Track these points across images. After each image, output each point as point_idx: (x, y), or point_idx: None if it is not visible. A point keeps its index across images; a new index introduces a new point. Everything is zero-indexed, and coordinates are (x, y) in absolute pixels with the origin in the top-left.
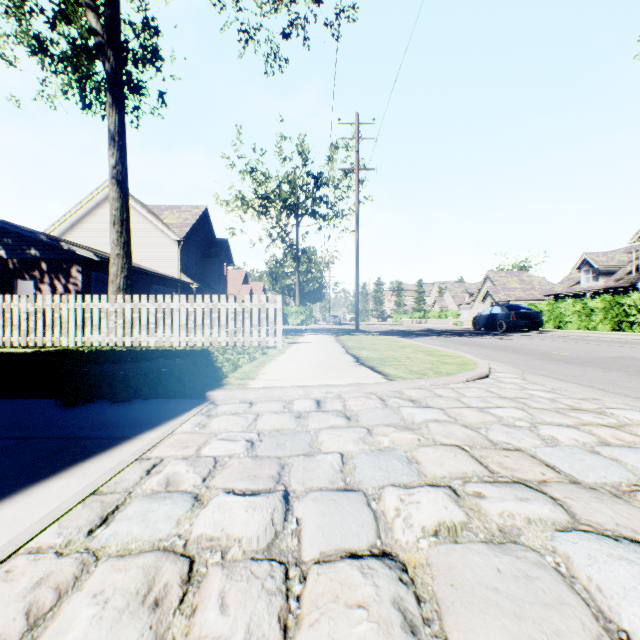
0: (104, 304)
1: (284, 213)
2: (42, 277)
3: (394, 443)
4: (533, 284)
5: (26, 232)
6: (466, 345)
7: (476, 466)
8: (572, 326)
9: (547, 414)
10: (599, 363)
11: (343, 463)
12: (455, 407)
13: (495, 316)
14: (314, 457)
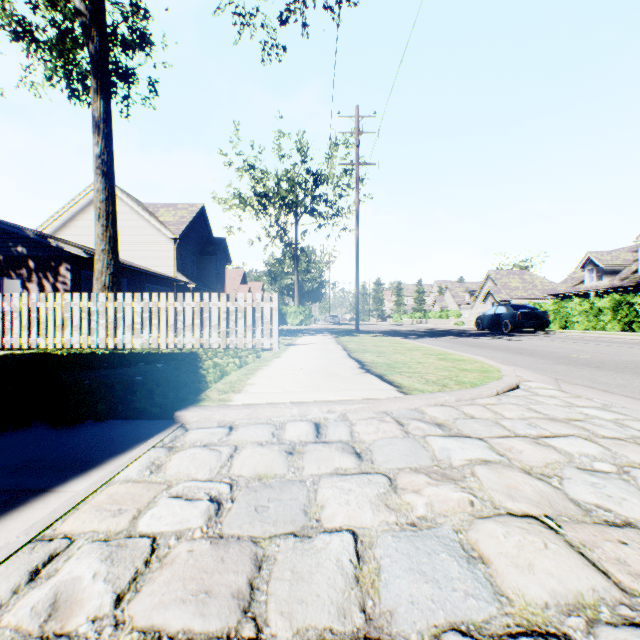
0: (85, 303)
1: (283, 211)
2: (29, 275)
3: (434, 510)
4: (535, 284)
5: (12, 228)
6: (475, 347)
7: (590, 574)
8: (579, 326)
9: (628, 448)
10: (634, 369)
11: (359, 559)
12: (499, 436)
13: (500, 316)
14: (311, 542)
